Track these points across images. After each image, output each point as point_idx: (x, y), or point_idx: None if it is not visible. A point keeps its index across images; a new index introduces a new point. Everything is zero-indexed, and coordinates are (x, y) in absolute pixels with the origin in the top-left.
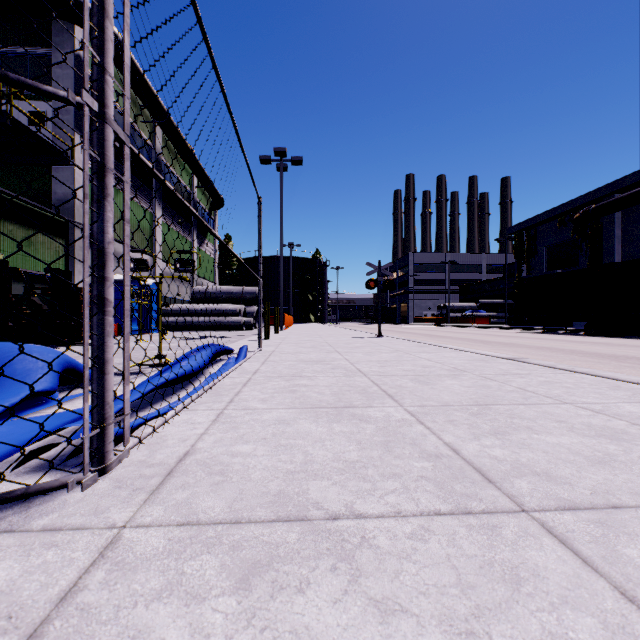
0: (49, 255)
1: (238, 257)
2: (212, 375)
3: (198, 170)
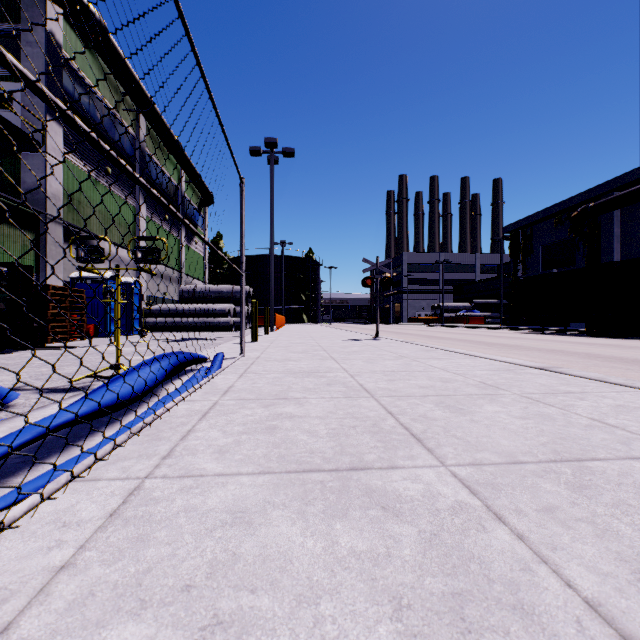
0: (16, 249)
1: (206, 240)
2: (164, 398)
3: (186, 164)
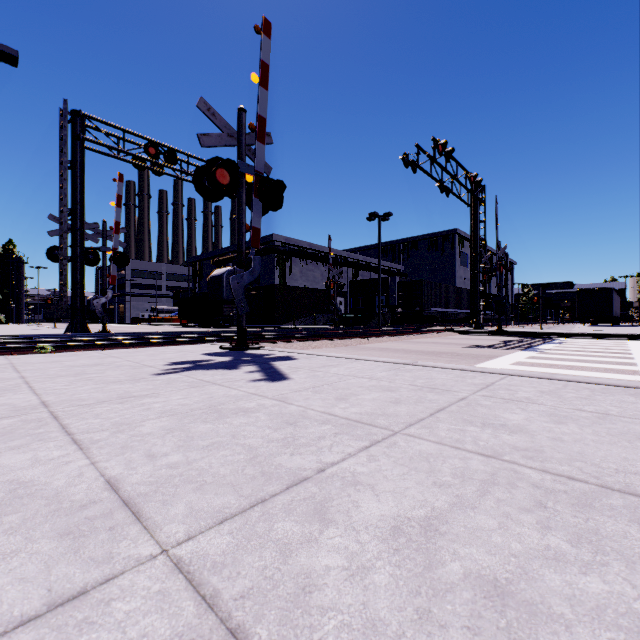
0: None
1: None
2: None
3: None
